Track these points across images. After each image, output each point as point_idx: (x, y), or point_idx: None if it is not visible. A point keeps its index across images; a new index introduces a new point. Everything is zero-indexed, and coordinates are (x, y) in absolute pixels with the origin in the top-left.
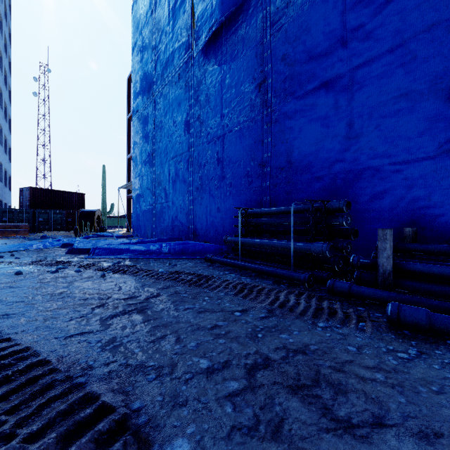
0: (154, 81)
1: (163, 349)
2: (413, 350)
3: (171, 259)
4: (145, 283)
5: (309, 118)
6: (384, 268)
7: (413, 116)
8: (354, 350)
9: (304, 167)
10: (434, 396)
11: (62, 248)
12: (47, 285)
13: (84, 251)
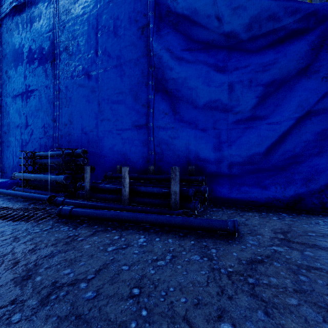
0: None
1: None
2: (49, 227)
3: None
4: None
5: (80, 94)
6: (87, 188)
7: (124, 105)
8: (9, 233)
9: (77, 126)
10: (15, 245)
11: None
12: None
13: None
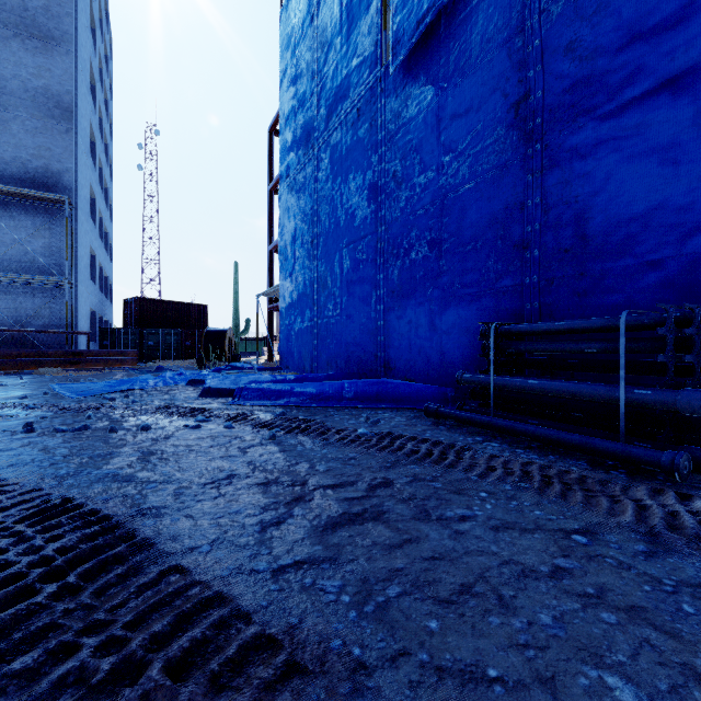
0: (315, 126)
1: (489, 628)
2: None
3: (361, 408)
4: (348, 454)
5: (631, 152)
6: None
7: None
8: None
9: (617, 245)
10: None
11: (188, 386)
12: (193, 451)
13: (224, 392)
